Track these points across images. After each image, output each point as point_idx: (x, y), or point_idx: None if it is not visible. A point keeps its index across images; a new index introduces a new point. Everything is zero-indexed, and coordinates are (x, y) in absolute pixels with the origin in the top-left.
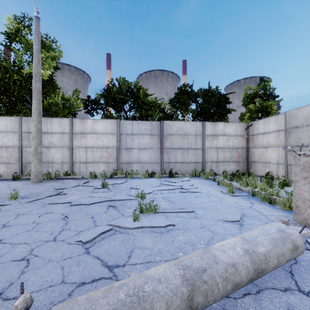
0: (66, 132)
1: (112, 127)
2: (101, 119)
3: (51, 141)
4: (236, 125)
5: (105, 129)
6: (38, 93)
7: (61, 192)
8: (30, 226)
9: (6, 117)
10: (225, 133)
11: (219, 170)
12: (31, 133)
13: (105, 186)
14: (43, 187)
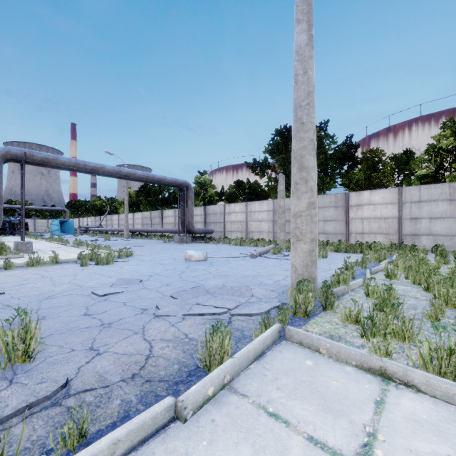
0: None
1: None
2: None
3: None
4: None
5: None
6: None
7: None
8: None
9: None
10: None
11: None
12: None
13: None
14: None
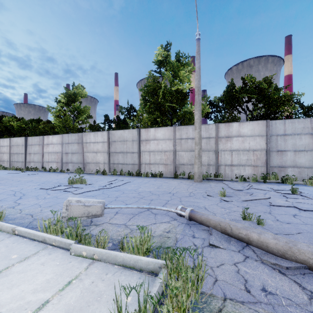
0: (212, 137)
1: (260, 129)
2: (248, 122)
3: None
4: None
5: (252, 131)
6: (200, 104)
7: (252, 193)
8: None
9: (164, 128)
10: None
11: None
12: (182, 139)
13: (294, 192)
14: (217, 187)
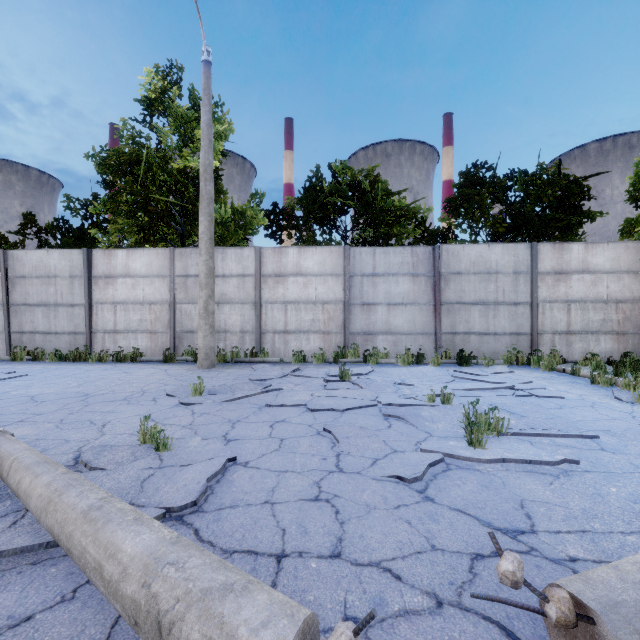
0: (249, 275)
1: (335, 262)
2: (314, 247)
3: (223, 292)
4: (617, 247)
5: (322, 266)
6: (209, 202)
7: (268, 385)
8: (273, 443)
9: (149, 250)
10: (588, 267)
11: (572, 351)
12: (189, 277)
13: (345, 377)
14: (227, 376)
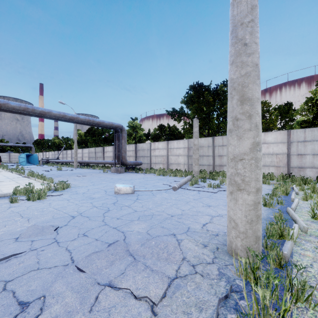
0: None
1: None
2: None
3: None
4: None
5: None
6: None
7: None
8: None
9: None
10: None
11: None
12: None
13: None
14: None
